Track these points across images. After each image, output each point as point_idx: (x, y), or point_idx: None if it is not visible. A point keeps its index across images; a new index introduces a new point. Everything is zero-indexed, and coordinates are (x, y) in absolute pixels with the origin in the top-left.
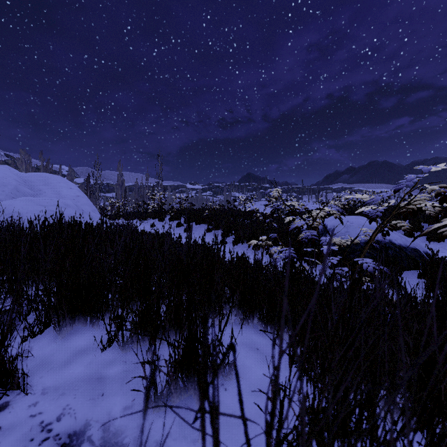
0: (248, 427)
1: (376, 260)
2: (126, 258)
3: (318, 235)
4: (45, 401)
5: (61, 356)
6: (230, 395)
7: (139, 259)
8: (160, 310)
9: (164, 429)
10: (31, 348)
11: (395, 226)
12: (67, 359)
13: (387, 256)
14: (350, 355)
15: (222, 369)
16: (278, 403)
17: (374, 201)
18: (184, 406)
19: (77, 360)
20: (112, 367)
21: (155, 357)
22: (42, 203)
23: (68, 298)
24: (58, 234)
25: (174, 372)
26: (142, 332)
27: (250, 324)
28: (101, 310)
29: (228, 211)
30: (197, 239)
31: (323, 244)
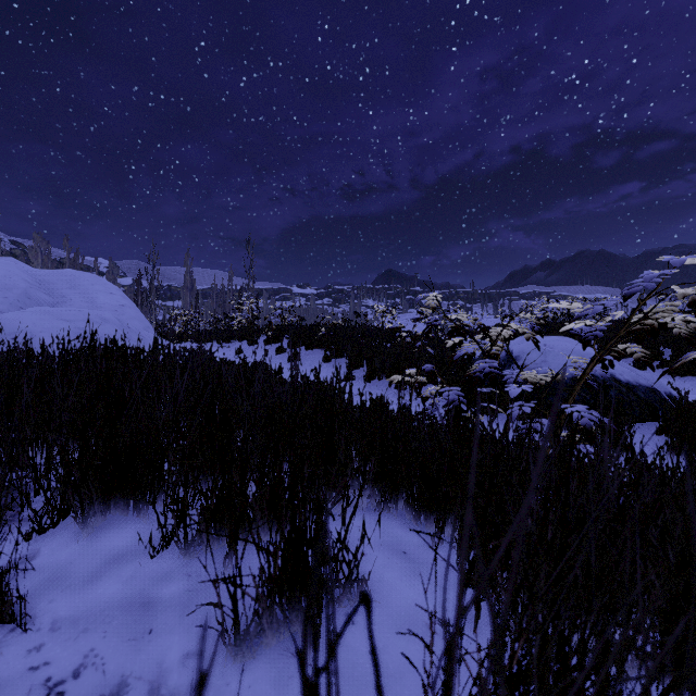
0: (390, 689)
1: (589, 406)
2: (193, 404)
3: (499, 366)
4: (56, 642)
5: (85, 565)
6: (361, 633)
7: (214, 406)
8: (246, 490)
9: (251, 693)
10: (38, 552)
11: (624, 353)
12: (95, 570)
13: (607, 400)
14: (570, 582)
15: (347, 588)
16: (439, 646)
17: (591, 313)
18: (285, 651)
19: (110, 572)
20: (167, 583)
21: (236, 571)
22: (66, 317)
23: (98, 470)
24: (86, 365)
25: (269, 595)
26: (218, 526)
27: (392, 510)
28: (153, 489)
29: (356, 329)
30: (308, 373)
31: (508, 382)
